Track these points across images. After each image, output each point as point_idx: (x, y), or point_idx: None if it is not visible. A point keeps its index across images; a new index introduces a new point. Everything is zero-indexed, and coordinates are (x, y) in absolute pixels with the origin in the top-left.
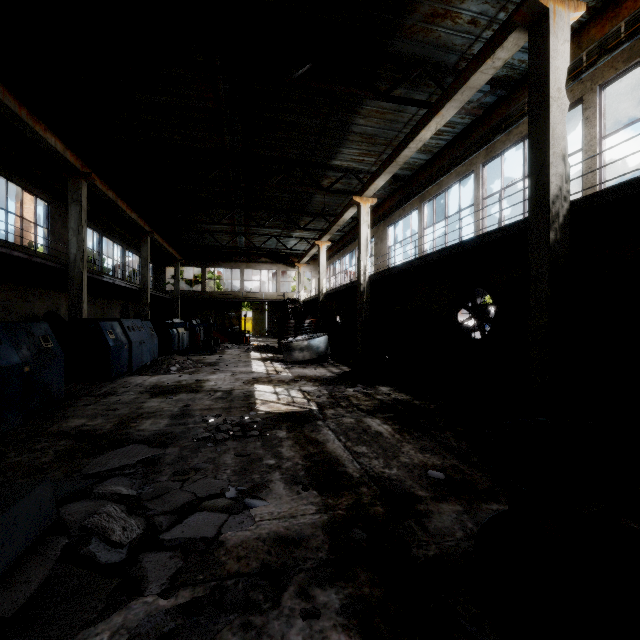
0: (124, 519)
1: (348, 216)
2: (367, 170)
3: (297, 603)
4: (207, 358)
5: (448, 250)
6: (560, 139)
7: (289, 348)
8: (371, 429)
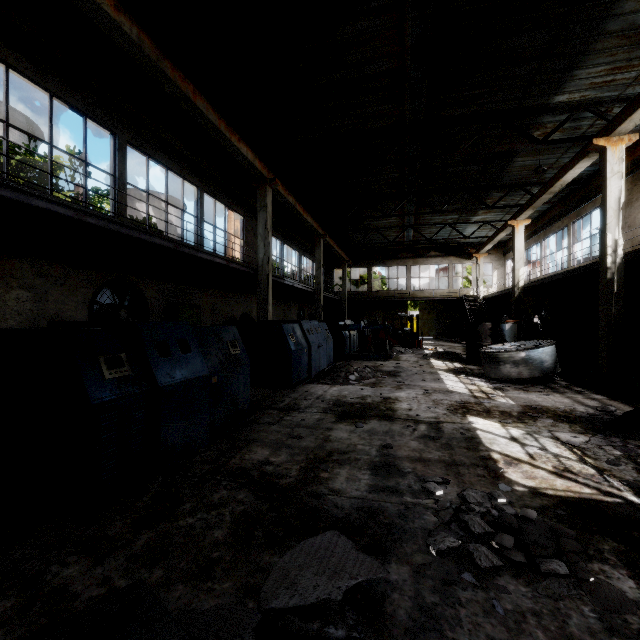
0: None
1: (572, 175)
2: (614, 97)
3: None
4: (383, 365)
5: None
6: None
7: (495, 360)
8: None
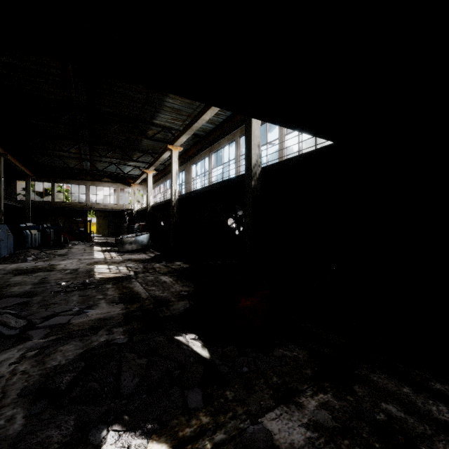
0: (16, 319)
1: (166, 156)
2: (177, 128)
3: (105, 332)
4: (58, 251)
5: (217, 184)
6: (257, 137)
7: (122, 242)
8: (161, 280)
